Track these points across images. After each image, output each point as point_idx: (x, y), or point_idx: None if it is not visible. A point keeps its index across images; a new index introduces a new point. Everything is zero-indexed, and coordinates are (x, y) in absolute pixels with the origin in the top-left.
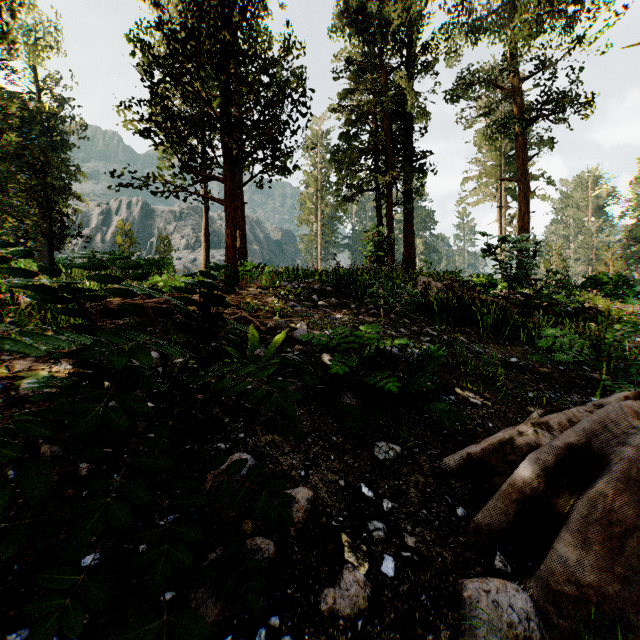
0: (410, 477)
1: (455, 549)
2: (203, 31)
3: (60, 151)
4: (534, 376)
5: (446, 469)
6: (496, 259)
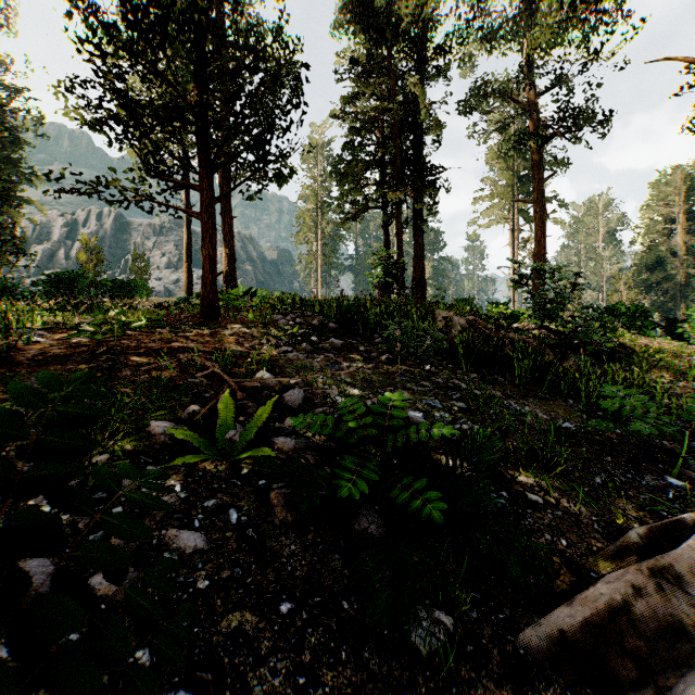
0: (475, 688)
1: None
2: None
3: (10, 149)
4: (593, 447)
5: (527, 658)
6: (527, 292)
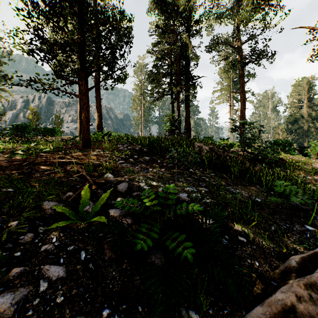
0: None
1: None
2: None
3: None
4: (269, 210)
5: None
6: (237, 134)
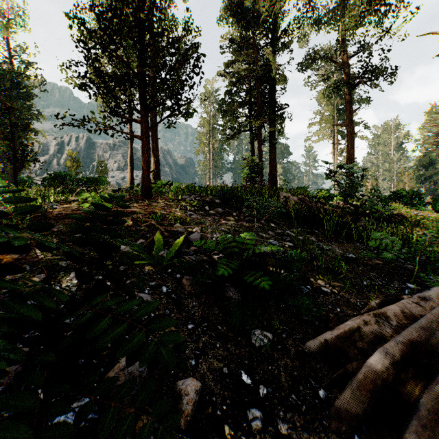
0: (280, 361)
1: (320, 433)
2: (124, 12)
3: (26, 100)
4: (366, 267)
5: (308, 352)
6: (335, 180)
